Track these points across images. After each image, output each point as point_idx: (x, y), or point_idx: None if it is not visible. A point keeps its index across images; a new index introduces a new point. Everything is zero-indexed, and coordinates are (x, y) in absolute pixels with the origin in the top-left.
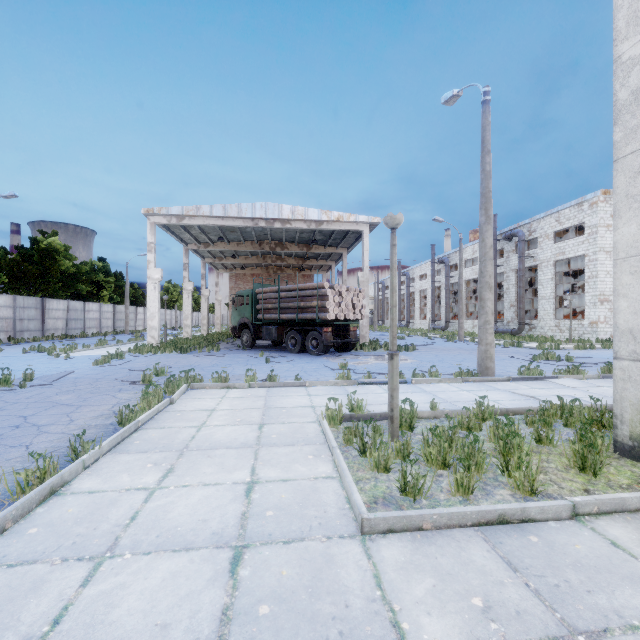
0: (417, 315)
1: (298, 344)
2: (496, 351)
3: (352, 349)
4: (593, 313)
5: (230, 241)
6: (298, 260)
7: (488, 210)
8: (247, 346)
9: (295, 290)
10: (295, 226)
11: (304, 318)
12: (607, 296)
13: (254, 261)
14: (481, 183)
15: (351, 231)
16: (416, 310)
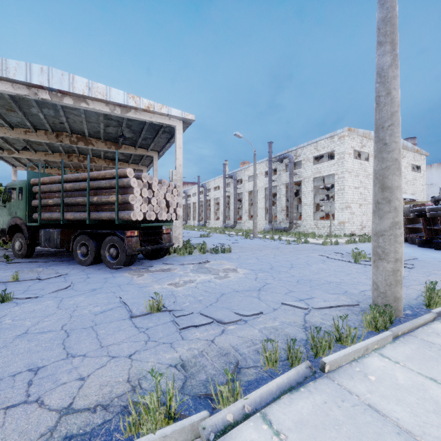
0: (212, 217)
1: (90, 253)
2: (298, 249)
3: (165, 255)
4: (341, 215)
5: (14, 127)
6: (108, 162)
7: (396, 45)
8: (20, 255)
9: (86, 180)
10: (94, 107)
11: (98, 218)
12: (349, 203)
13: (56, 158)
14: (383, 2)
15: (163, 127)
16: (211, 213)
